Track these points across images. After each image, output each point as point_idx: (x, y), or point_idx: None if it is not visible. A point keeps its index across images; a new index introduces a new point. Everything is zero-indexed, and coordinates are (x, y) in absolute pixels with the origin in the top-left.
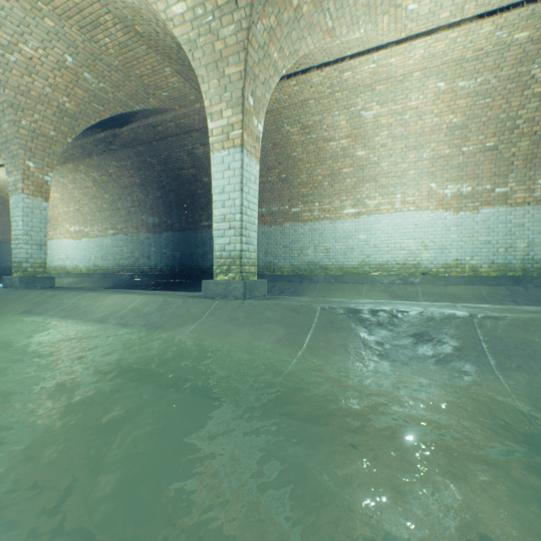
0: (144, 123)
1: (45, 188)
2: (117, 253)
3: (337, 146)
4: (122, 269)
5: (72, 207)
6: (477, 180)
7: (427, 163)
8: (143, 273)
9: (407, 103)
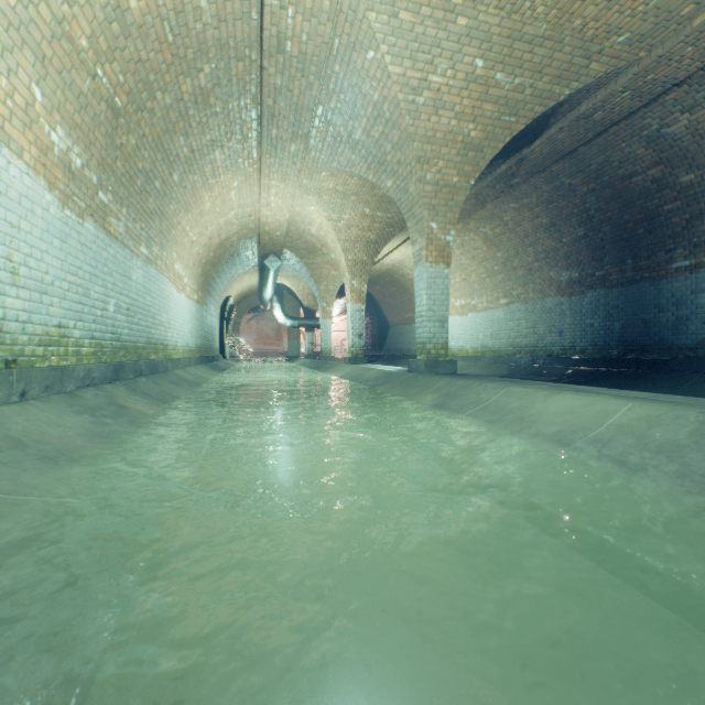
0: (568, 120)
1: (445, 251)
2: (511, 329)
3: None
4: (518, 350)
5: (457, 278)
6: None
7: None
8: (549, 356)
9: None
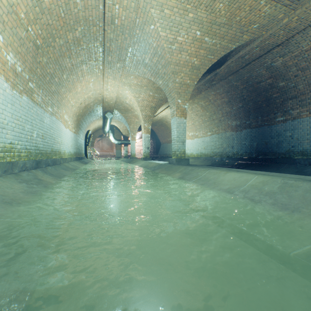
0: (235, 58)
1: (184, 112)
2: (212, 145)
3: None
4: (215, 154)
5: (190, 123)
6: None
7: None
8: (228, 157)
9: None
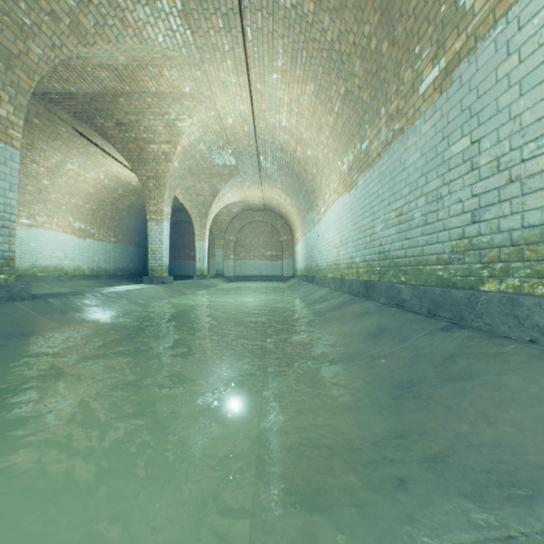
0: None
1: None
2: None
3: (37, 169)
4: None
5: None
6: (87, 223)
7: (73, 205)
8: None
9: (88, 174)
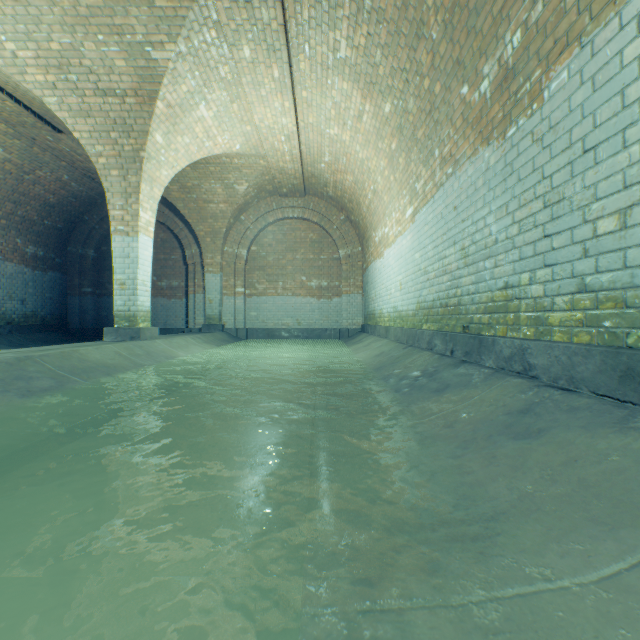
0: None
1: None
2: None
3: None
4: None
5: None
6: None
7: None
8: None
9: None
